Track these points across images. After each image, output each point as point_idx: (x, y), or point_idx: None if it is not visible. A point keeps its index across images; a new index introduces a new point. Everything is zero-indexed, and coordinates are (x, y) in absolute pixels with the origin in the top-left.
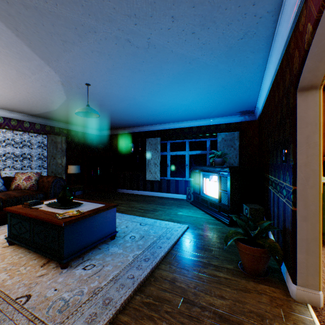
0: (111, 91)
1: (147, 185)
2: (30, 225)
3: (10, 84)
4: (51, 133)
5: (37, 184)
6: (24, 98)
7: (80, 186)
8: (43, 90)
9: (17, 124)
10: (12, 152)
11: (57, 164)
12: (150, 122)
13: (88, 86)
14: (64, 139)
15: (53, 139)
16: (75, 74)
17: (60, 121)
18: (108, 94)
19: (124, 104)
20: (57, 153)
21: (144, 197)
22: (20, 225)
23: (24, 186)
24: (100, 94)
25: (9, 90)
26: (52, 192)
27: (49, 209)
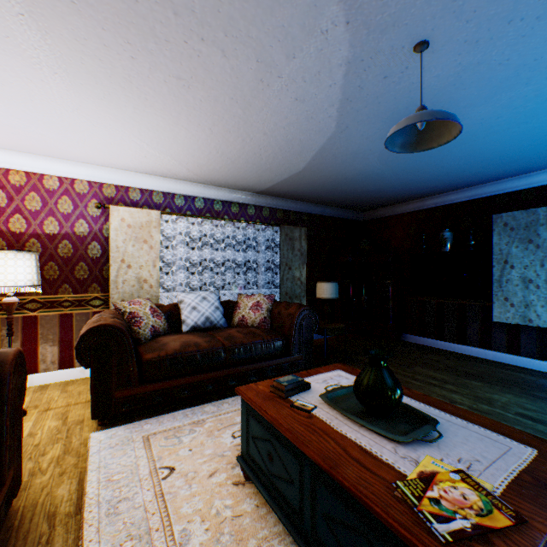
0: (483, 55)
1: (494, 334)
2: (299, 470)
3: (238, 115)
4: (284, 222)
5: (270, 317)
6: (254, 151)
7: (339, 326)
8: (293, 116)
9: (238, 211)
10: (232, 258)
11: (292, 279)
12: (517, 167)
13: (419, 50)
14: (304, 232)
15: (287, 233)
16: (404, 5)
17: (297, 199)
18: (462, 76)
19: (487, 108)
20: (293, 258)
21: (491, 367)
22: (270, 450)
23: (250, 320)
24: (434, 85)
25: (235, 135)
26: (295, 338)
27: (342, 428)
